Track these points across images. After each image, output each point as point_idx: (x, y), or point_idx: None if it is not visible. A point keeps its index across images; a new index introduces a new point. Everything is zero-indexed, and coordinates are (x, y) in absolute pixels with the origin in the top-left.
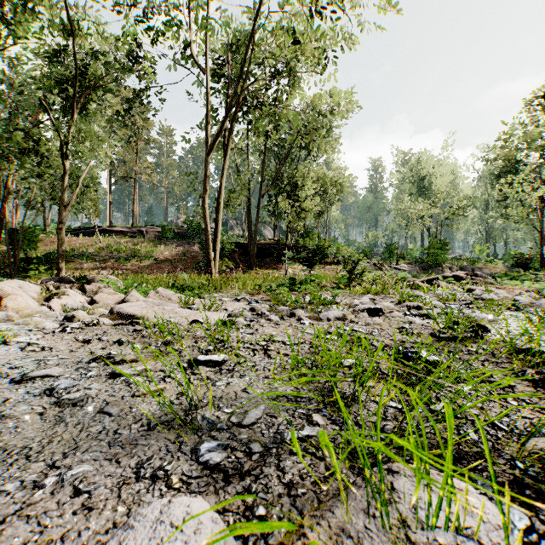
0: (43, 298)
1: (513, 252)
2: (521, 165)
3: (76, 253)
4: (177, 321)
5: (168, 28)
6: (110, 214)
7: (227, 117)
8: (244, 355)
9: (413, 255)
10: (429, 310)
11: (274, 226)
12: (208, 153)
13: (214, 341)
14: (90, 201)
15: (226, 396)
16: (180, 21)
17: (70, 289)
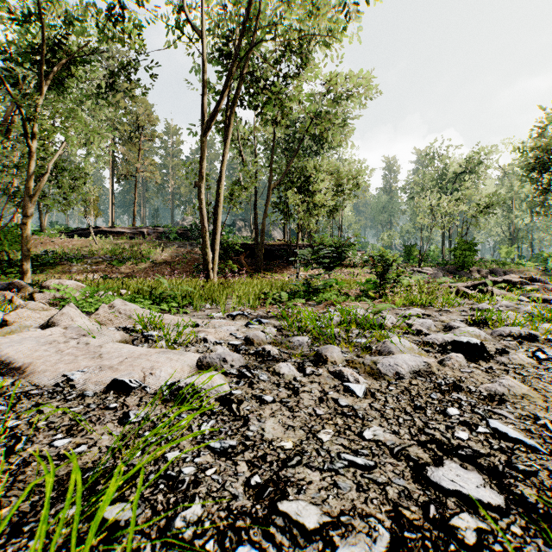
0: None
1: (545, 254)
2: None
3: (67, 255)
4: (83, 381)
5: None
6: (112, 215)
7: (227, 87)
8: None
9: (434, 257)
10: None
11: (284, 227)
12: (204, 132)
13: None
14: (78, 196)
15: None
16: None
17: None
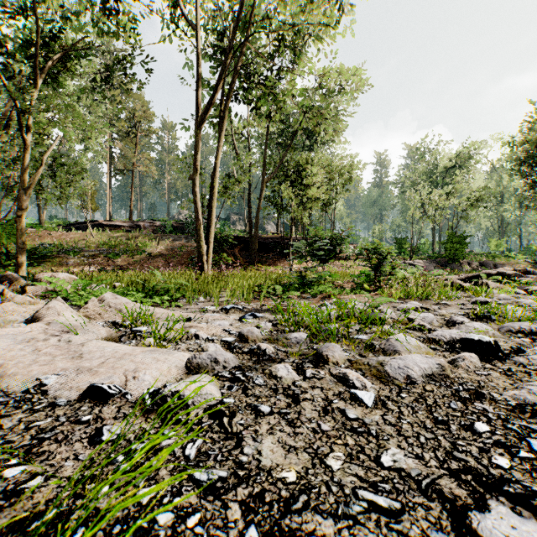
0: None
1: (534, 247)
2: None
3: (64, 248)
4: (57, 387)
5: None
6: (110, 209)
7: (221, 80)
8: None
9: (425, 250)
10: None
11: (277, 220)
12: (198, 125)
13: None
14: (74, 190)
15: None
16: None
17: None
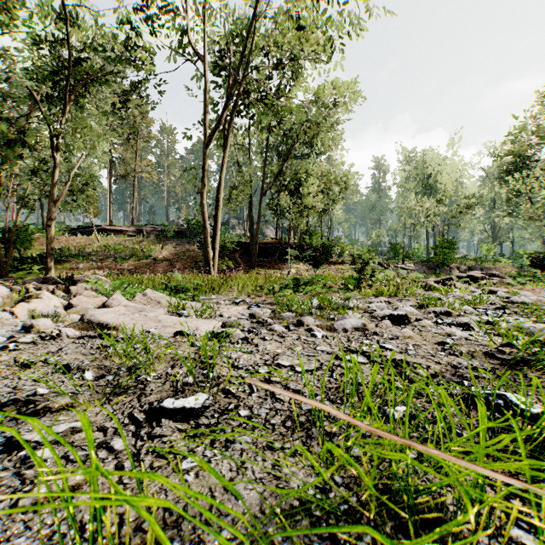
0: (16, 301)
1: (521, 251)
2: (532, 161)
3: (72, 252)
4: (158, 332)
5: (164, 13)
6: (110, 213)
7: (227, 107)
8: (237, 393)
9: (419, 254)
10: (467, 318)
11: (276, 225)
12: (206, 146)
13: (192, 371)
14: (86, 198)
15: (193, 507)
16: (177, 8)
17: (45, 292)
